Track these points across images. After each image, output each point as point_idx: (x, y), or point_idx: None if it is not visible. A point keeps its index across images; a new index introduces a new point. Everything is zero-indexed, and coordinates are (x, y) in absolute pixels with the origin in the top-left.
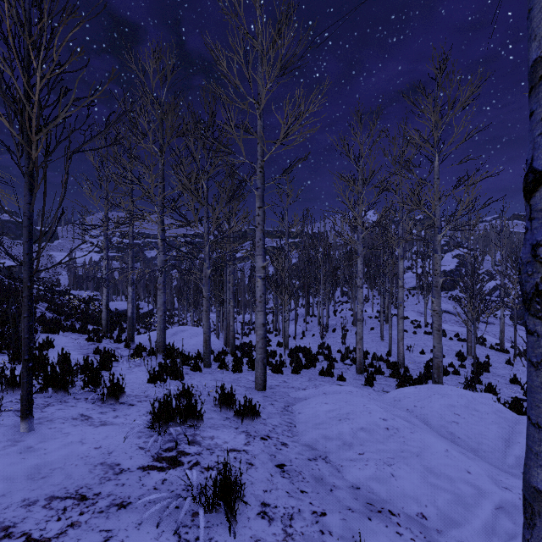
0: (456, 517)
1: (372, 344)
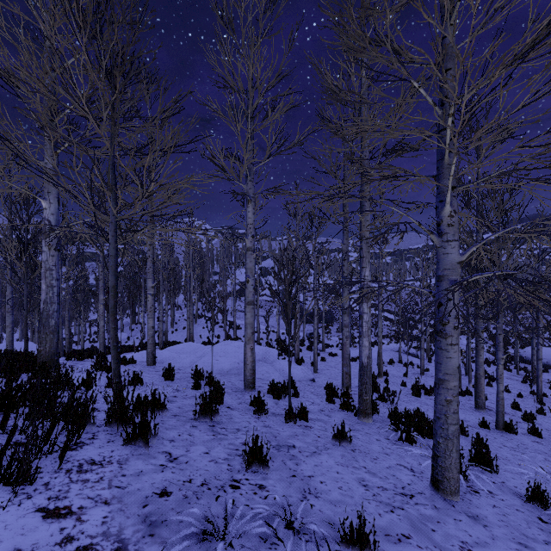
0: (162, 360)
1: (180, 337)
